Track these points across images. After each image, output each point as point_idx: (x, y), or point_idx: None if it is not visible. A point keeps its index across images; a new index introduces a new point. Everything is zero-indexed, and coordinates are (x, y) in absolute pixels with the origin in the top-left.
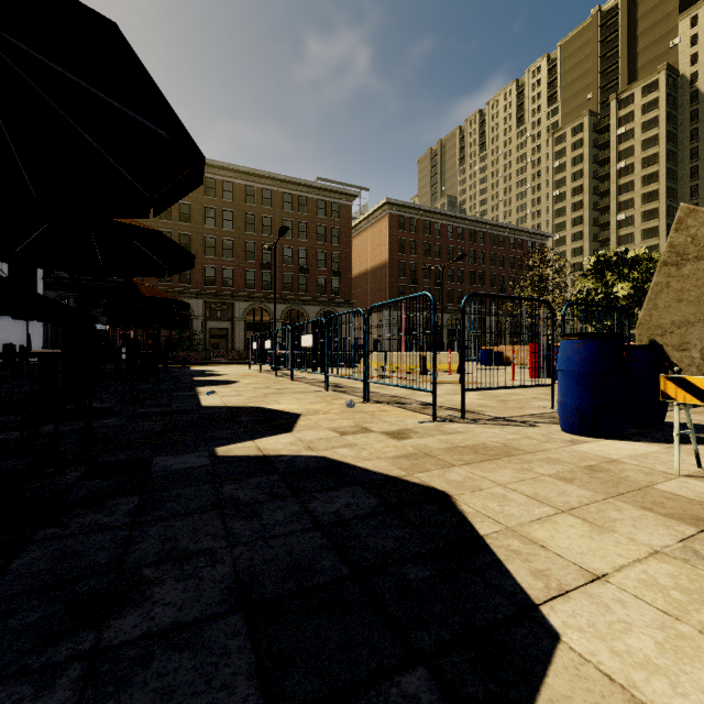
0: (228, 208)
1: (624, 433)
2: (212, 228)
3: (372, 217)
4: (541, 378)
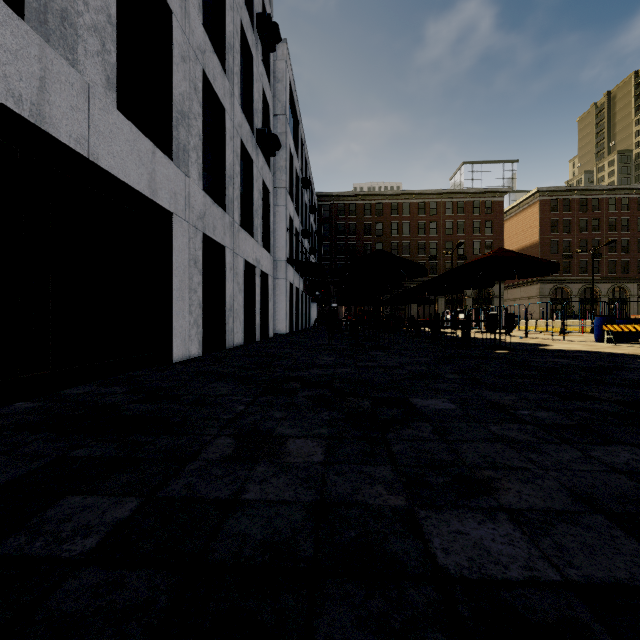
0: (406, 221)
1: (613, 342)
2: (396, 236)
3: (523, 204)
4: None
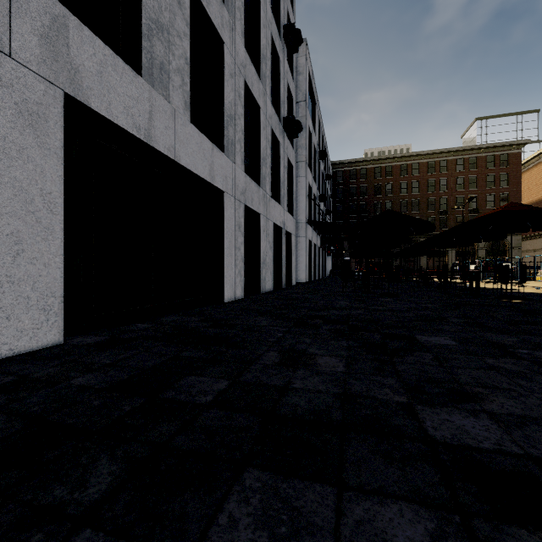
0: (415, 180)
1: None
2: (405, 194)
3: None
4: None
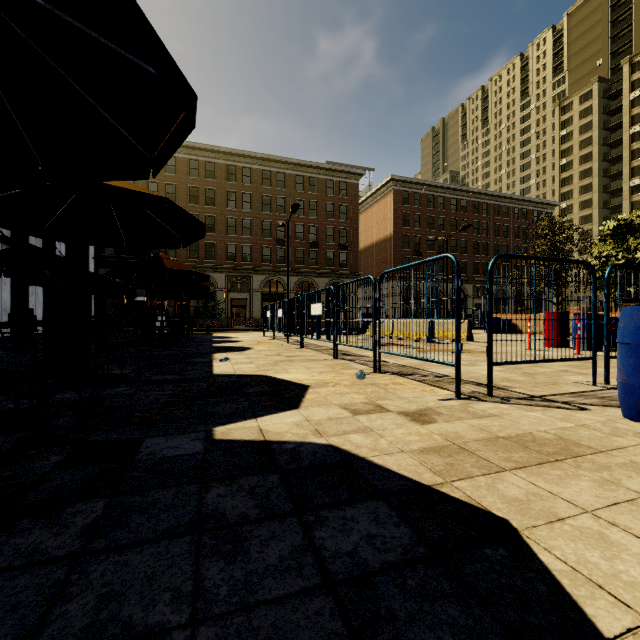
0: (247, 191)
1: None
2: (233, 209)
3: (377, 194)
4: (581, 351)
